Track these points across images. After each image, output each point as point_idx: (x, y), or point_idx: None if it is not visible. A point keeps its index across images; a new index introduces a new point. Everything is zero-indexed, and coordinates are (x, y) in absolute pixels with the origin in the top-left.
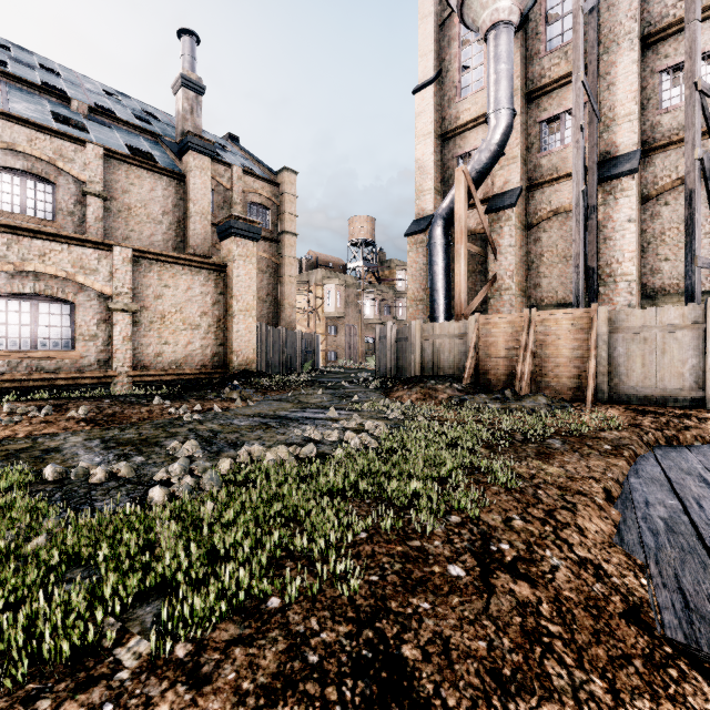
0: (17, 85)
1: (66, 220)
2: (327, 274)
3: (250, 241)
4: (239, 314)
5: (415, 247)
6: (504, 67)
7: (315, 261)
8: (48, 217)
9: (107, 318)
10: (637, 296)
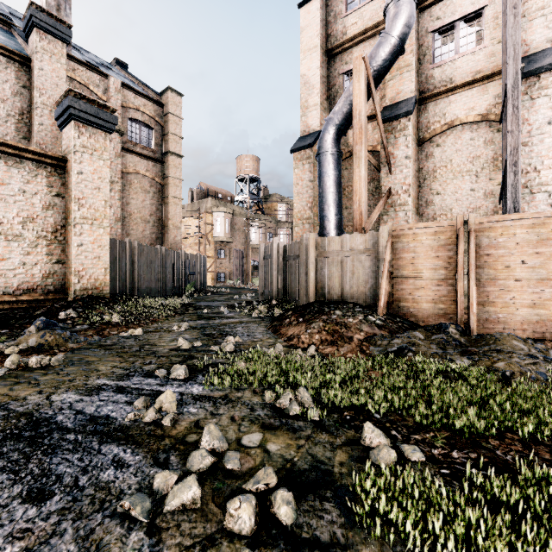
0: None
1: None
2: (217, 203)
3: (100, 130)
4: (82, 223)
5: (301, 164)
6: None
7: (206, 191)
8: None
9: None
10: None
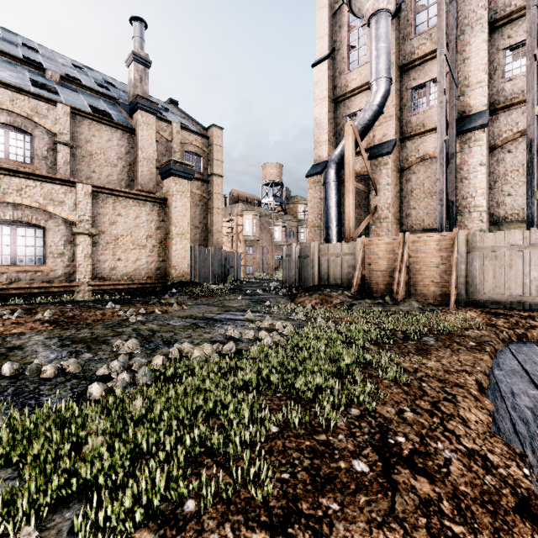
0: (3, 58)
1: (40, 163)
2: (246, 207)
3: (185, 180)
4: (176, 237)
5: (314, 186)
6: (383, 45)
7: (237, 197)
8: (26, 161)
9: (71, 240)
10: (486, 223)
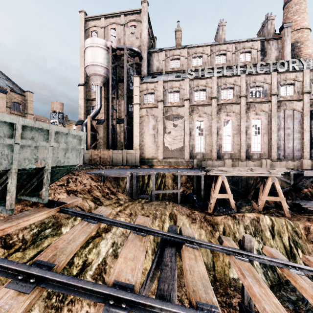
0: None
1: None
2: None
3: None
4: None
5: (78, 128)
6: (99, 95)
7: (35, 118)
8: None
9: None
10: (124, 146)
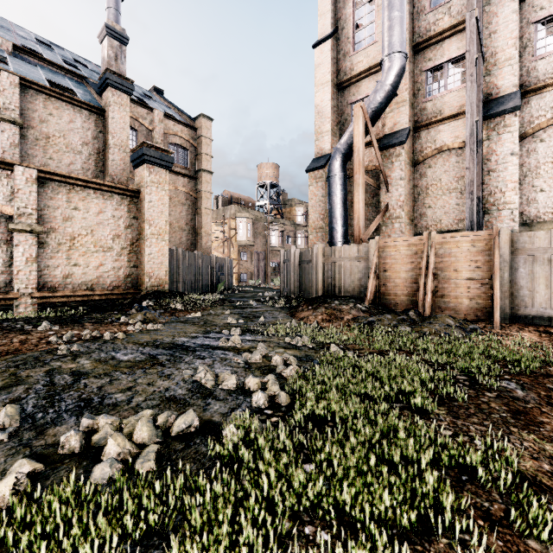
0: None
1: None
2: (240, 209)
3: (162, 169)
4: (151, 237)
5: (315, 182)
6: (397, 14)
7: (230, 198)
8: None
9: (8, 239)
10: (518, 223)
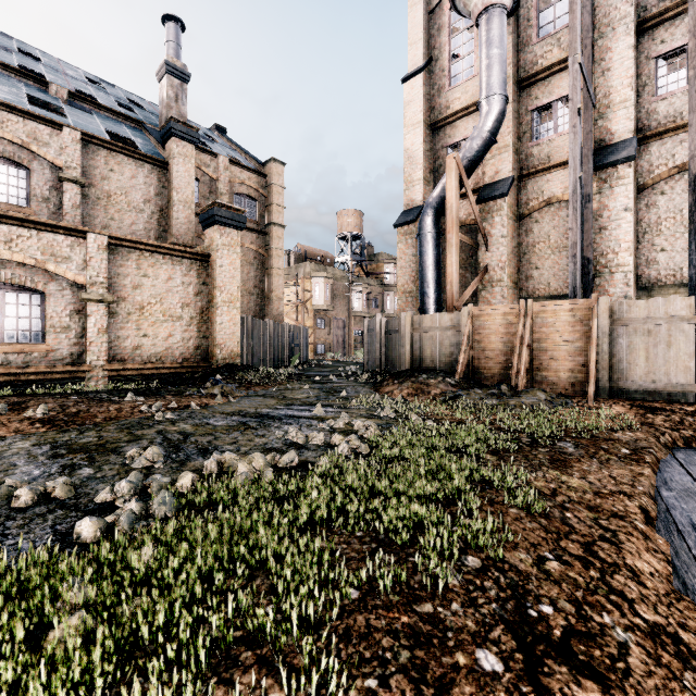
0: None
1: (40, 206)
2: (316, 267)
3: (234, 230)
4: (222, 305)
5: (404, 239)
6: (496, 51)
7: (303, 254)
8: (21, 204)
9: (80, 309)
10: (633, 288)
